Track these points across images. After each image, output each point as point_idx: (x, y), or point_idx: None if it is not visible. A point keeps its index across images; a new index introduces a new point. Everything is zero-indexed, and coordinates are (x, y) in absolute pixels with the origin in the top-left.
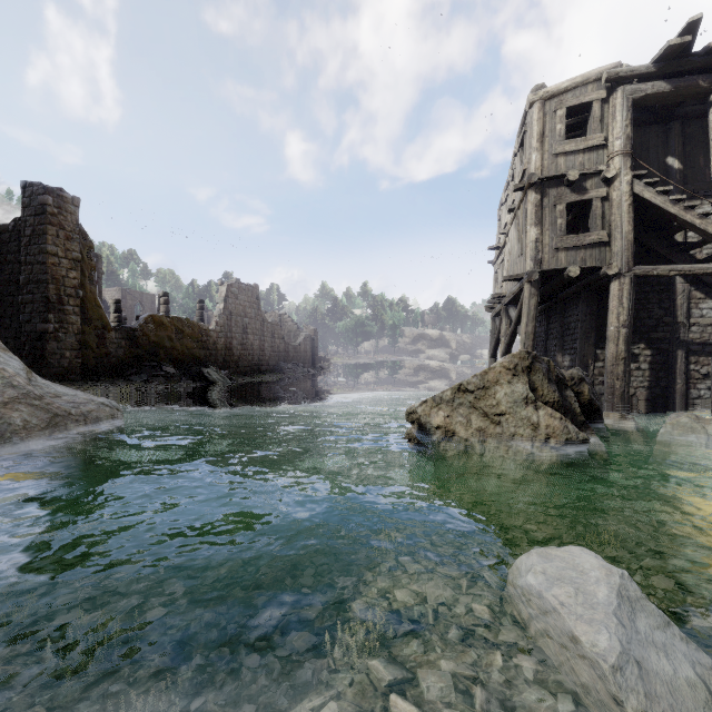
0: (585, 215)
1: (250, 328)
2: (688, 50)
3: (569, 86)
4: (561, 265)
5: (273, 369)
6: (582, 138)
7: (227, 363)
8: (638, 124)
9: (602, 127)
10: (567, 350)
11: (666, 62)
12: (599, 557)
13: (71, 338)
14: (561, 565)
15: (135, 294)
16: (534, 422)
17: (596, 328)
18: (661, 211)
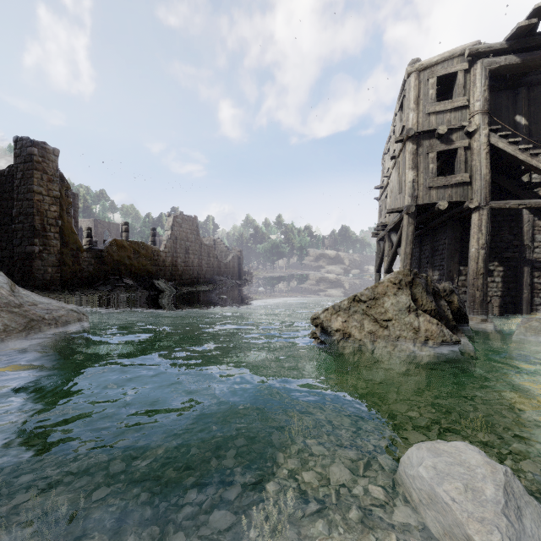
0: (451, 161)
1: (191, 250)
2: (533, 30)
3: (438, 60)
4: (432, 200)
5: (208, 281)
6: (449, 100)
7: (173, 276)
8: (492, 89)
9: (465, 92)
10: (437, 267)
11: (516, 40)
12: (483, 454)
13: (52, 258)
14: (449, 461)
15: (104, 223)
16: (415, 326)
17: (460, 250)
18: (512, 158)
